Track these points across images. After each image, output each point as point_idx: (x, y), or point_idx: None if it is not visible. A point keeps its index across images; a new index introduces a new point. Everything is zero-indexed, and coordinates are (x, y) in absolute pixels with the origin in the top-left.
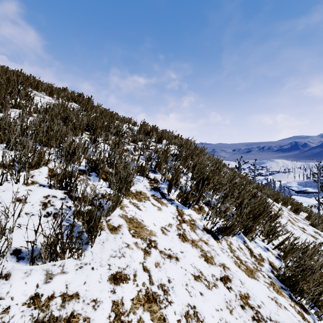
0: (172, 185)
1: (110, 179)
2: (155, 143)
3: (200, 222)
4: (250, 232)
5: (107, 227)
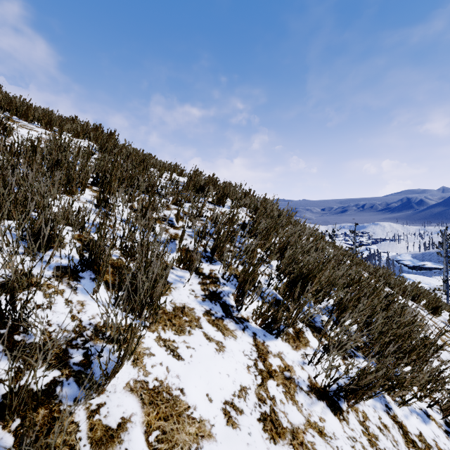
0: (245, 293)
1: (118, 290)
2: (213, 205)
3: (302, 372)
4: (398, 388)
5: (88, 438)
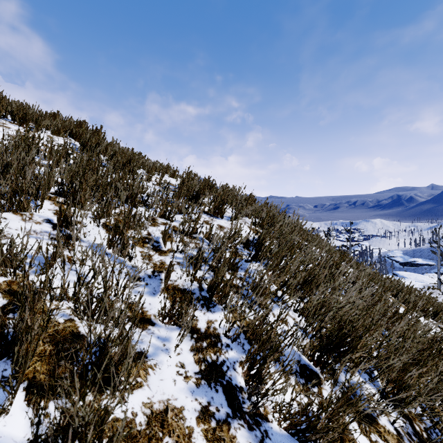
0: (263, 380)
1: (36, 423)
2: (210, 216)
3: None
4: None
5: None
